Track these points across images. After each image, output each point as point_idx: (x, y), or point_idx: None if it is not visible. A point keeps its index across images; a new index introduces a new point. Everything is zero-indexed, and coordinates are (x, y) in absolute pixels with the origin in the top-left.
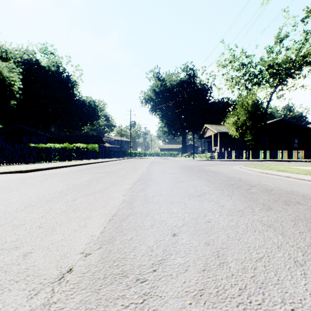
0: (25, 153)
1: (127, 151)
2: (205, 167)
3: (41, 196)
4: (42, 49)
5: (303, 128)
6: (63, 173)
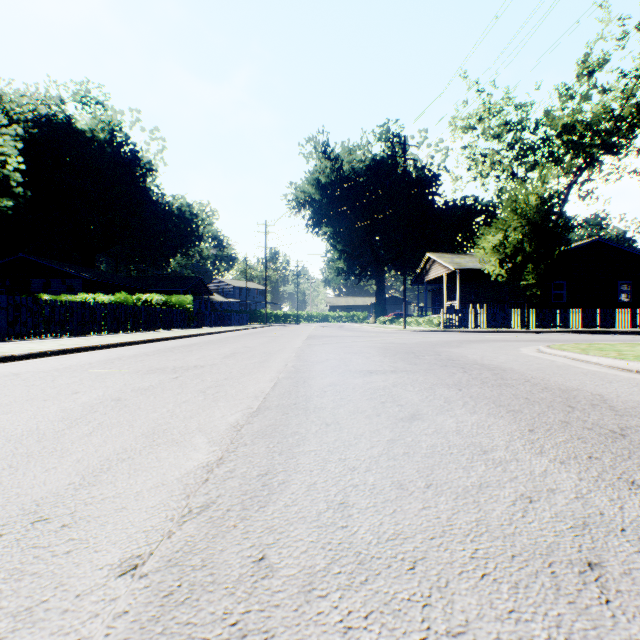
0: (0, 315)
1: (260, 311)
2: (448, 350)
3: None
4: (77, 94)
5: None
6: (49, 373)
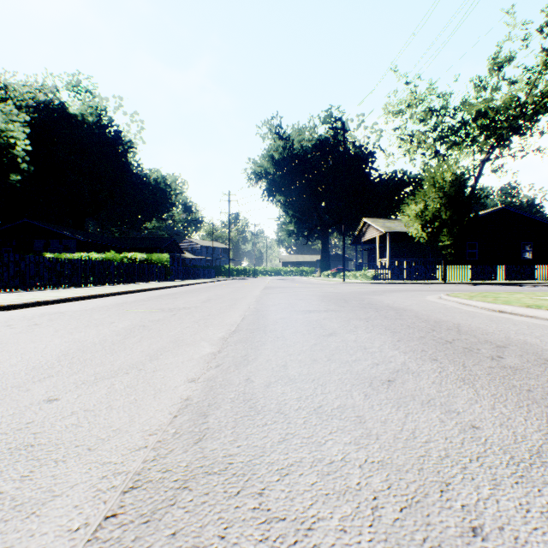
0: (25, 271)
1: (223, 266)
2: (371, 297)
3: None
4: (70, 84)
5: (543, 225)
6: (84, 312)
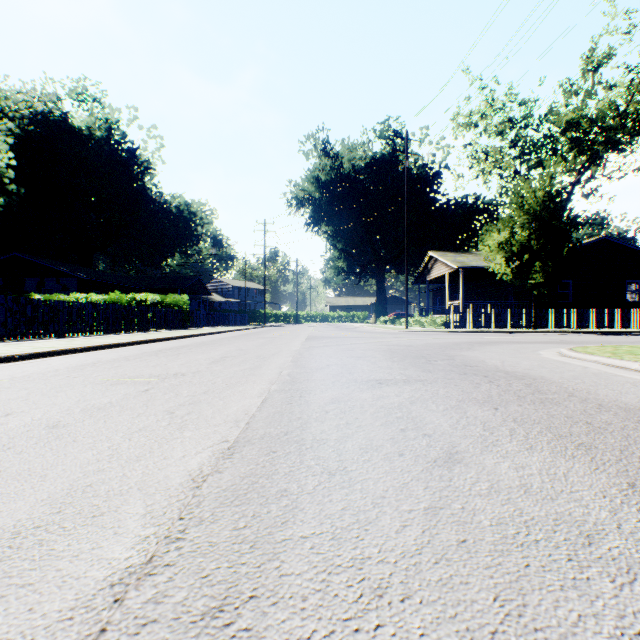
0: None
1: (259, 311)
2: (461, 354)
3: None
4: (74, 91)
5: None
6: None
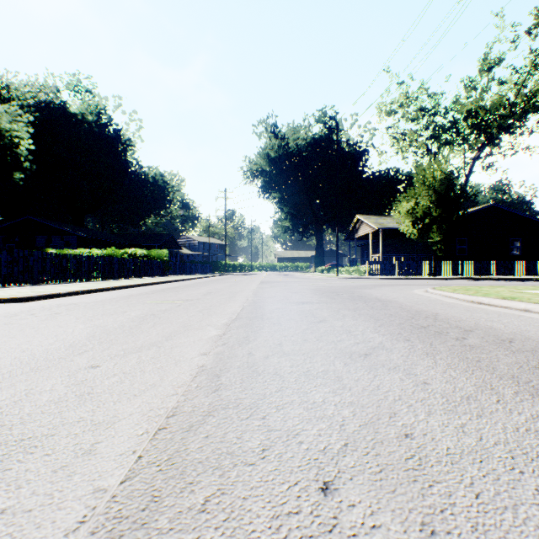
0: (33, 266)
1: (220, 262)
2: (362, 291)
3: (24, 355)
4: (70, 84)
5: (531, 221)
6: (96, 303)
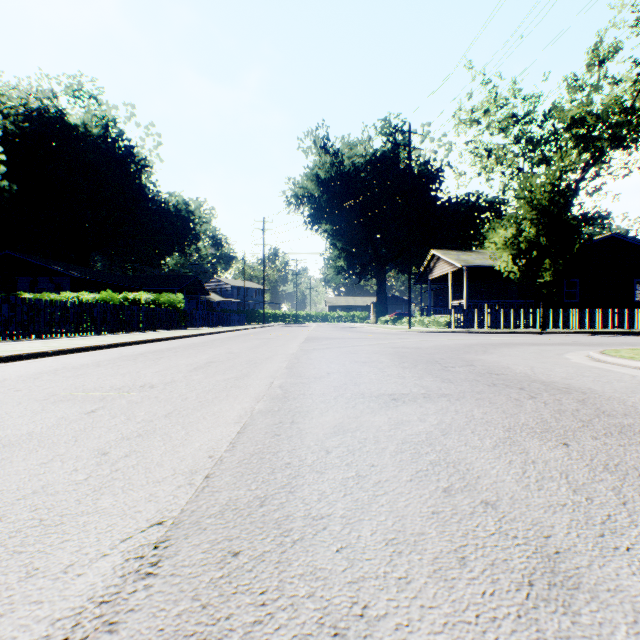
0: None
1: (258, 311)
2: (479, 358)
3: None
4: (70, 88)
5: None
6: None
